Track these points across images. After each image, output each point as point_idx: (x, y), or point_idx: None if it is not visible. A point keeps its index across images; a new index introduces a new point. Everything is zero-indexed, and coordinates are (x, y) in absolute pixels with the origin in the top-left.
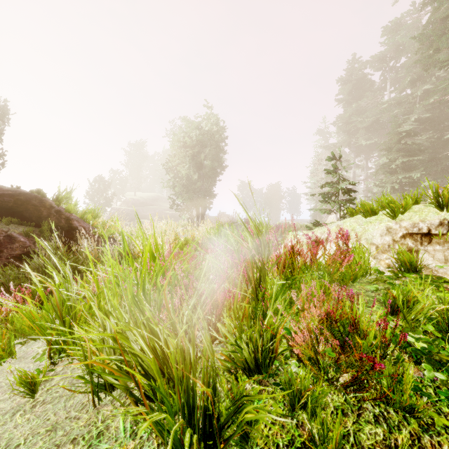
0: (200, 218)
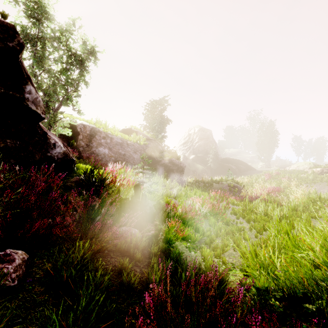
0: (269, 162)
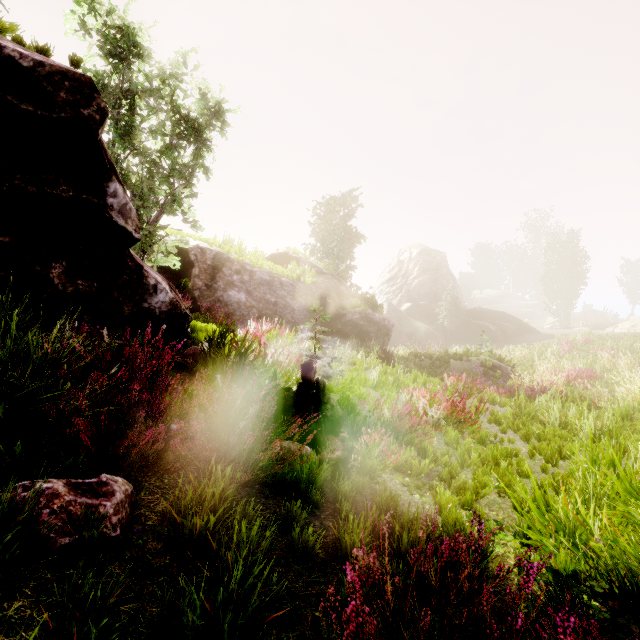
0: (568, 317)
